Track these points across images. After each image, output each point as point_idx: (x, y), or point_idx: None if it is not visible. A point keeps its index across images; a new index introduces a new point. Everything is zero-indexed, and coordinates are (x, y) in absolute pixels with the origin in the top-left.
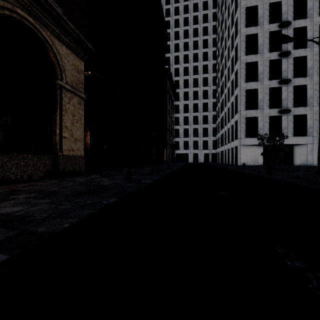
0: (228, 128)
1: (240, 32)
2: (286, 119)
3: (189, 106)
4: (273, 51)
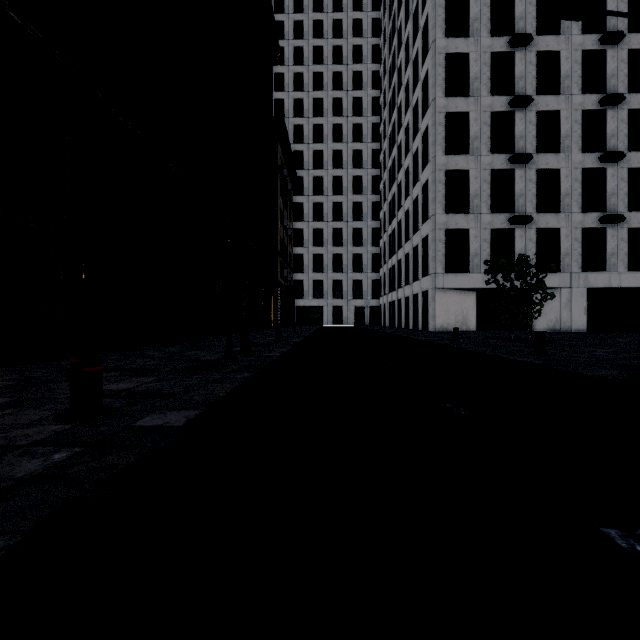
0: (406, 253)
1: (434, 47)
2: (522, 236)
3: (325, 208)
4: (498, 95)
